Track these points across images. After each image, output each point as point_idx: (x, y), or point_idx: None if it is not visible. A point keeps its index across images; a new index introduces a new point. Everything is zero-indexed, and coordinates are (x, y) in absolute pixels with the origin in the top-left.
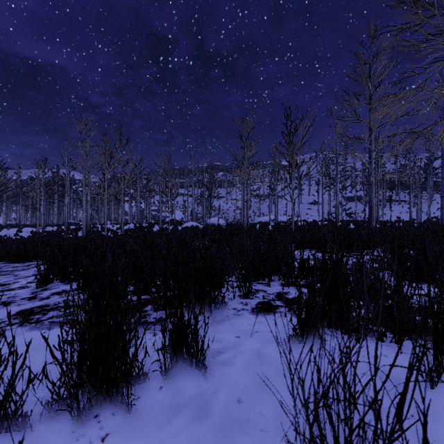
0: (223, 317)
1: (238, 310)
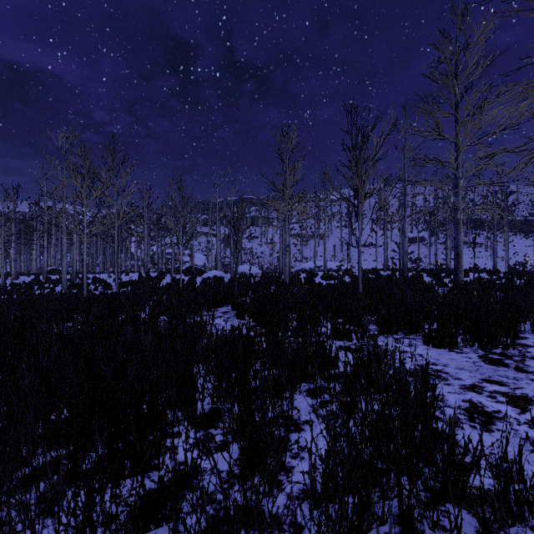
0: None
1: None
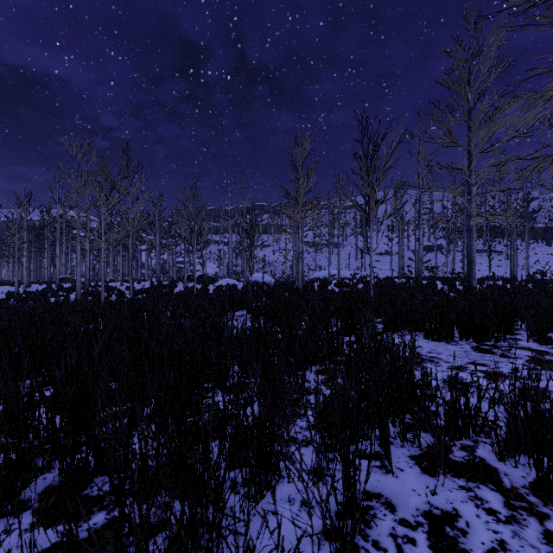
0: None
1: None
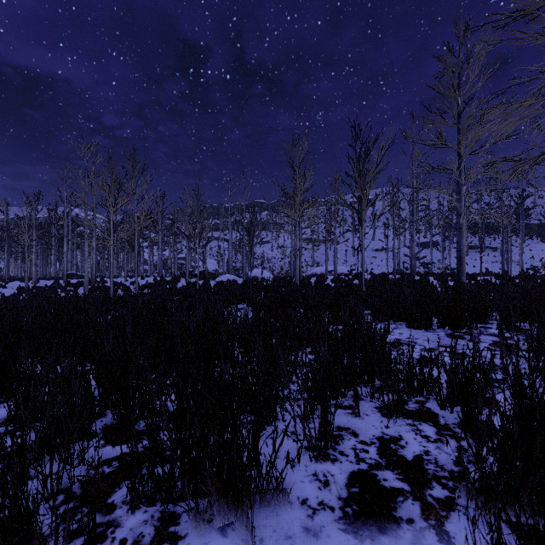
0: (281, 543)
1: (312, 509)
